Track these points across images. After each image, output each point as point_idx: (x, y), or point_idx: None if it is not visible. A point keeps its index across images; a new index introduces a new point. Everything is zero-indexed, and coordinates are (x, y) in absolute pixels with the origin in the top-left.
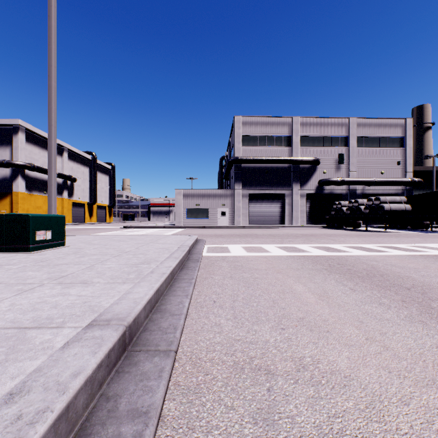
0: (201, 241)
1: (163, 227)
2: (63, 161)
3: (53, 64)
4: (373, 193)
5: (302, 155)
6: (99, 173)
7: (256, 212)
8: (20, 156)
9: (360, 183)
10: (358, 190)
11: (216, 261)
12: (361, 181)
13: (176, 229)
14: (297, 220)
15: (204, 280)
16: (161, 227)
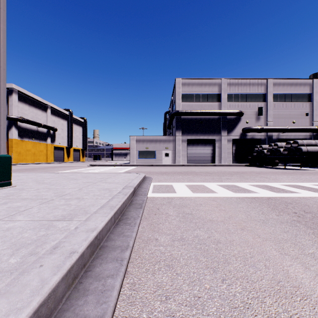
0: (148, 178)
1: (120, 165)
2: (47, 115)
3: (2, 7)
4: (286, 138)
5: (229, 108)
6: (75, 125)
7: (193, 153)
8: (13, 111)
9: (276, 130)
10: (274, 136)
11: (162, 206)
12: (277, 129)
13: (130, 167)
14: (225, 159)
15: (144, 248)
16: (118, 165)
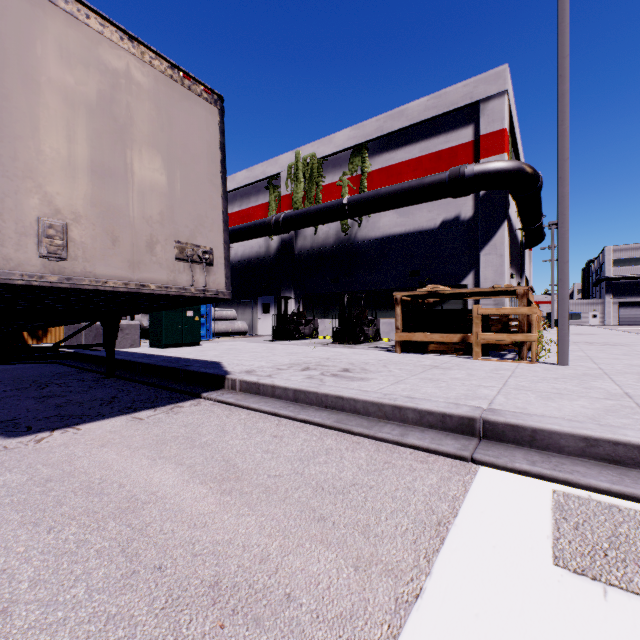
0: None
1: None
2: None
3: None
4: None
5: None
6: None
7: (626, 315)
8: None
9: None
10: None
11: None
12: None
13: None
14: None
15: None
16: None
